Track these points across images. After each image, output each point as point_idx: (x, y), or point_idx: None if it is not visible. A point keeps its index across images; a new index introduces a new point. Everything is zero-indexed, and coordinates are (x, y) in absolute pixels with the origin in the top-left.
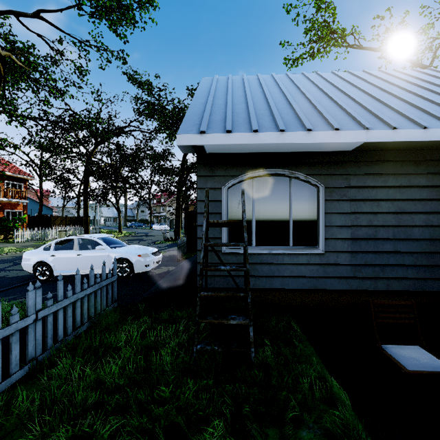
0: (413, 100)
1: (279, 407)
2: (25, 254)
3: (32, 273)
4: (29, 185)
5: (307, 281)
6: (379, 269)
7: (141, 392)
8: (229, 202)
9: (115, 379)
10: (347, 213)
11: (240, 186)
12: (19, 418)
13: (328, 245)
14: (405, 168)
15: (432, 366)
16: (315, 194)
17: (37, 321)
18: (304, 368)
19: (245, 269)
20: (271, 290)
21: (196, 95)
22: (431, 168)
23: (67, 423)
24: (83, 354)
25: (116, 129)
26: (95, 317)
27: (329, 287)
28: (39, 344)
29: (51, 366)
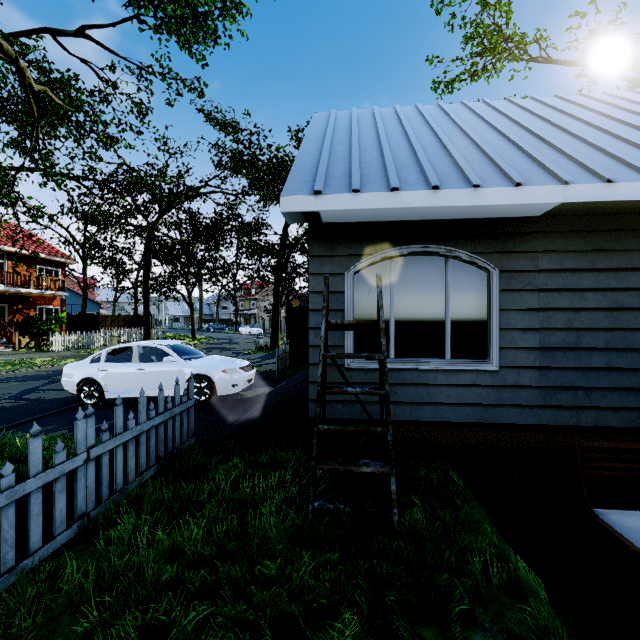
0: (636, 138)
1: (438, 597)
2: (67, 367)
3: (75, 395)
4: (69, 272)
5: (472, 411)
6: (584, 394)
7: (237, 568)
8: (356, 294)
9: (197, 547)
10: (533, 310)
11: (372, 271)
12: (68, 597)
13: (504, 358)
14: (625, 241)
15: None
16: (485, 282)
17: (89, 462)
18: (473, 541)
19: (384, 393)
20: (418, 423)
21: (305, 139)
22: None
23: (135, 607)
24: (151, 510)
25: (188, 191)
26: (166, 458)
27: (506, 420)
28: (91, 495)
29: (107, 526)
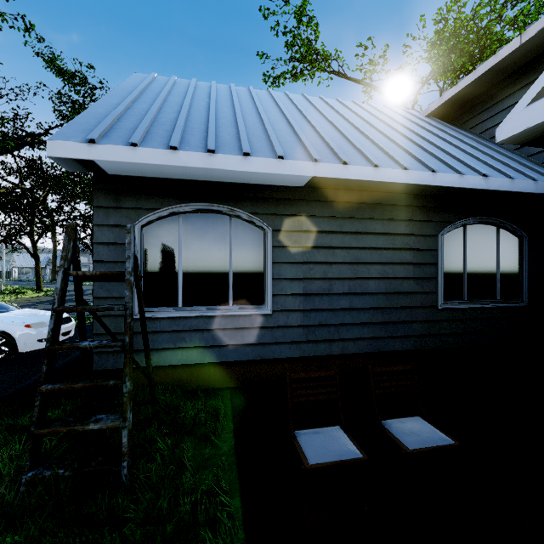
0: (375, 137)
1: None
2: None
3: None
4: None
5: (251, 350)
6: (335, 329)
7: None
8: (145, 246)
9: None
10: (299, 263)
11: (162, 224)
12: None
13: (276, 303)
14: (362, 211)
15: (339, 453)
16: (262, 239)
17: None
18: (197, 479)
19: (121, 344)
20: (205, 365)
21: (111, 92)
22: (387, 214)
23: None
24: None
25: (25, 136)
26: None
27: (278, 355)
28: None
29: None
